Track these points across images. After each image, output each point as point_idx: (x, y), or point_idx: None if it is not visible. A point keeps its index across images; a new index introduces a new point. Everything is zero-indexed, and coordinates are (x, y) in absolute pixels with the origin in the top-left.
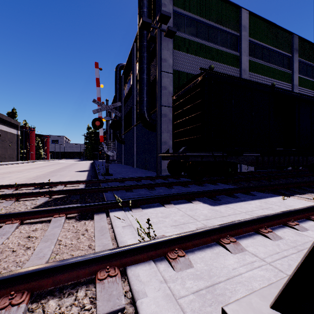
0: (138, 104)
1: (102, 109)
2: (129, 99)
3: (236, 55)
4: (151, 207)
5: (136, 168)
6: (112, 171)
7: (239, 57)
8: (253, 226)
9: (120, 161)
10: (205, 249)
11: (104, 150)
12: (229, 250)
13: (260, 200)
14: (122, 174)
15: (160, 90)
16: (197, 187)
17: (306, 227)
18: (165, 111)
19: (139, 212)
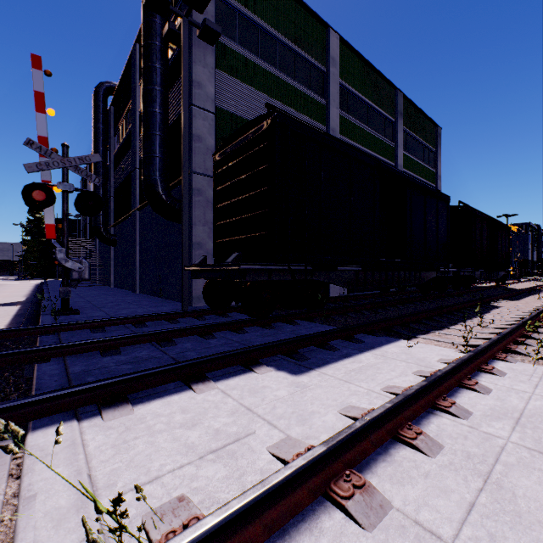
0: (143, 165)
1: (53, 164)
2: (127, 157)
3: (322, 104)
4: (158, 397)
5: (141, 294)
6: (81, 304)
7: (325, 108)
8: (388, 426)
9: (107, 280)
10: (298, 530)
11: (58, 258)
12: (357, 521)
13: (374, 351)
14: (104, 310)
15: (190, 140)
16: (262, 331)
17: (466, 407)
18: (199, 184)
19: (123, 418)
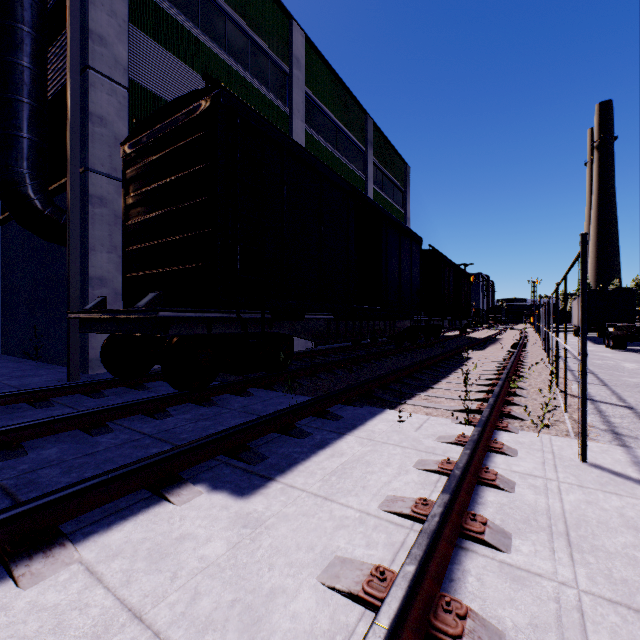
0: None
1: None
2: None
3: (284, 112)
4: None
5: (4, 355)
6: None
7: (288, 118)
8: (413, 614)
9: None
10: None
11: None
12: None
13: (358, 433)
14: None
15: (85, 121)
16: (197, 410)
17: (500, 524)
18: (101, 189)
19: None
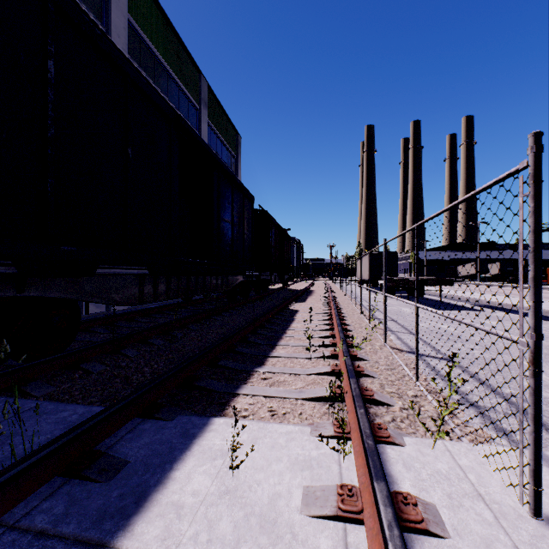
0: None
1: None
2: None
3: None
4: None
5: None
6: None
7: None
8: None
9: None
10: None
11: None
12: None
13: (143, 529)
14: None
15: None
16: None
17: None
18: None
19: None
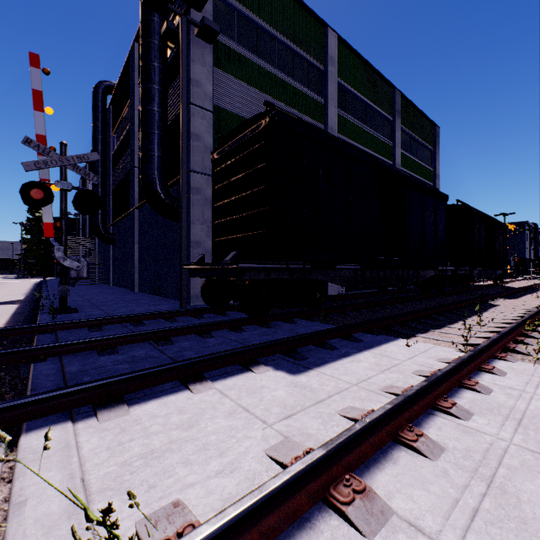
0: (141, 163)
1: (51, 162)
2: (125, 155)
3: (320, 103)
4: (155, 397)
5: (140, 292)
6: (79, 302)
7: (324, 107)
8: (388, 428)
9: (106, 278)
10: (297, 538)
11: (56, 257)
12: (358, 528)
13: (373, 350)
14: (102, 309)
15: (188, 139)
16: (261, 329)
17: (467, 408)
18: (197, 182)
19: (119, 419)
